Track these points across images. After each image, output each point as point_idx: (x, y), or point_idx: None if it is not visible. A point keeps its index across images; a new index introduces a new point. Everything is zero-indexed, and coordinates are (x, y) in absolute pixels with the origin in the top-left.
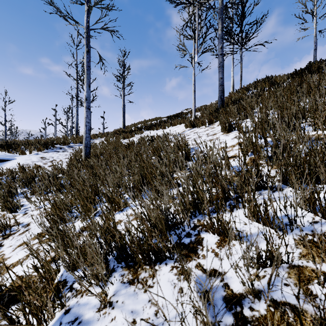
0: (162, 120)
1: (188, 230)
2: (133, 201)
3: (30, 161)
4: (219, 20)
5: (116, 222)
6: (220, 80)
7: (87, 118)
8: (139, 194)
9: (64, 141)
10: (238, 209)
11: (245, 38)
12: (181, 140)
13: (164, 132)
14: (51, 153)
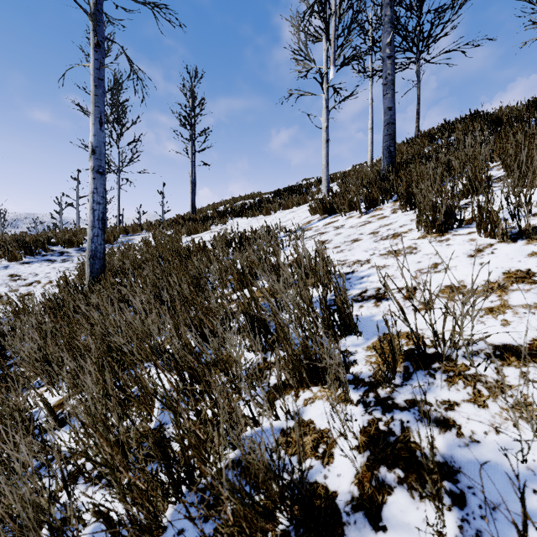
0: (264, 199)
1: None
2: None
3: None
4: None
5: None
6: (388, 112)
7: (95, 193)
8: (152, 531)
9: (70, 239)
10: None
11: (428, 38)
12: (321, 265)
13: (268, 222)
14: (36, 264)
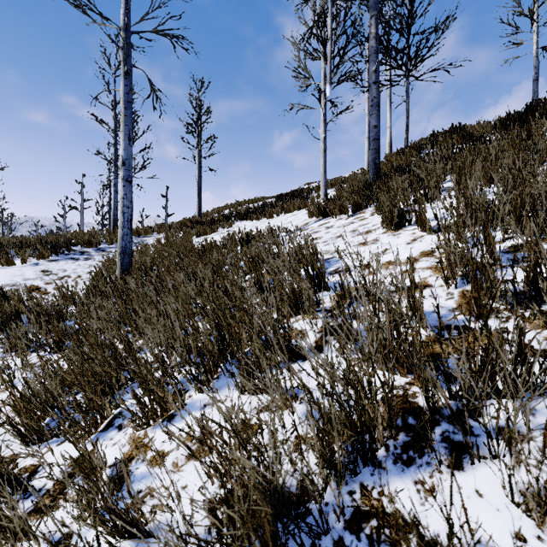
0: (267, 203)
1: (337, 529)
2: (198, 393)
3: (20, 278)
4: (371, 19)
5: (138, 489)
6: (374, 130)
7: (125, 199)
8: (215, 371)
9: (89, 239)
10: (475, 462)
11: (415, 58)
12: (305, 248)
13: (271, 225)
14: (62, 262)
